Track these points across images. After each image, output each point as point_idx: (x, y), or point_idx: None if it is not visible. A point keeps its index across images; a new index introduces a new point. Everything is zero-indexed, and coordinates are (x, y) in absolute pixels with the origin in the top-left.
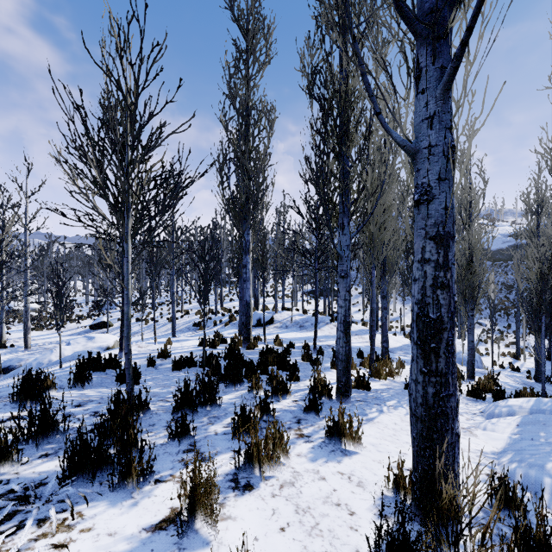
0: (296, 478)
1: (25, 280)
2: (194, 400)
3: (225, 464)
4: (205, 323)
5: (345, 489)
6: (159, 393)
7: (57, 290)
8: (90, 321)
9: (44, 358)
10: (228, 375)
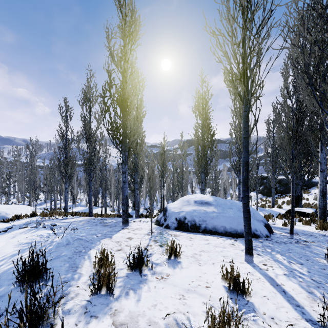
0: None
1: None
2: None
3: None
4: None
5: None
6: None
7: None
8: None
9: None
10: None
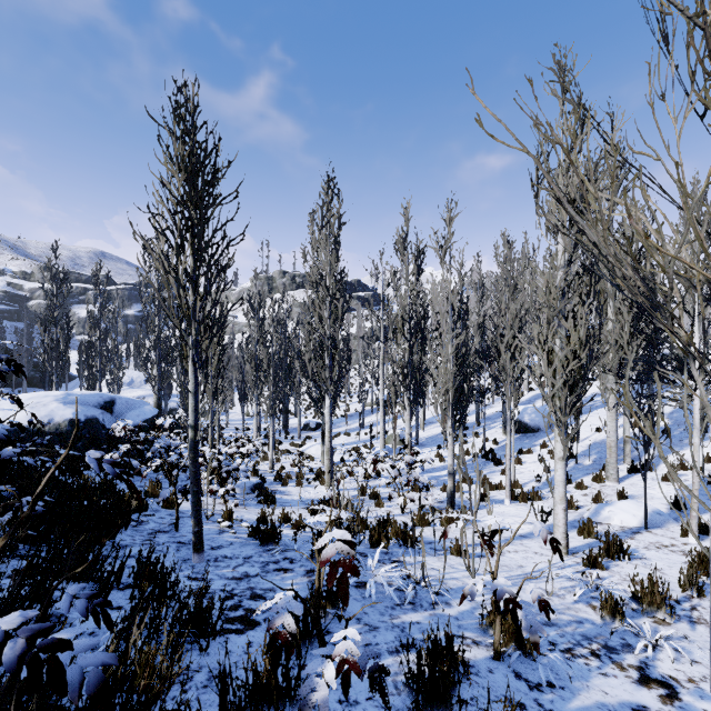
0: None
1: None
2: None
3: None
4: None
5: None
6: None
7: None
8: None
9: None
10: None
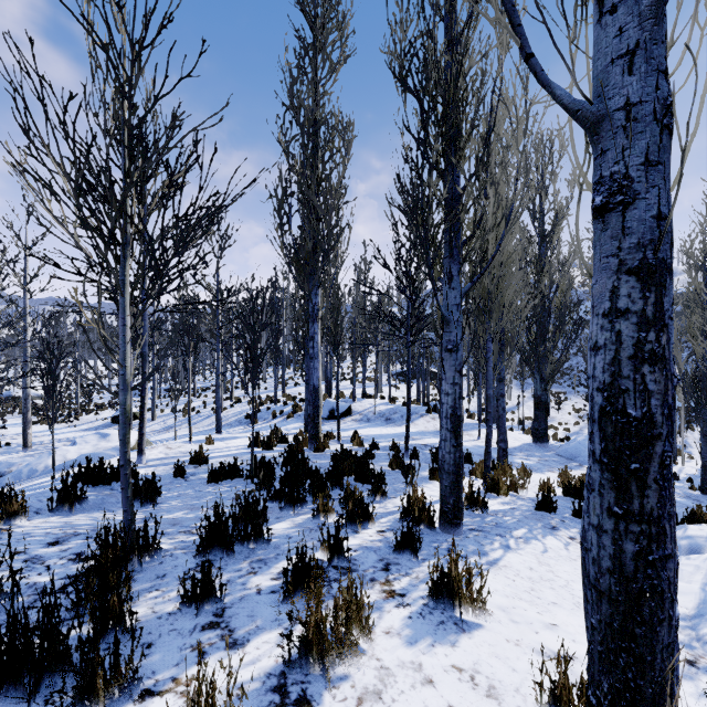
0: (384, 681)
1: (24, 358)
2: (229, 535)
3: (267, 653)
4: (261, 414)
5: (468, 704)
6: (183, 520)
7: (49, 370)
8: (113, 411)
9: (39, 463)
10: (284, 492)
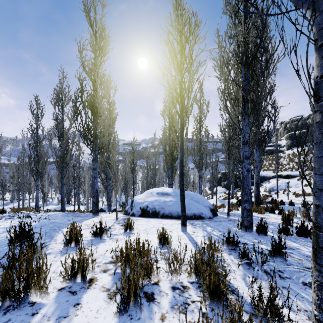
0: None
1: None
2: None
3: None
4: None
5: None
6: None
7: None
8: None
9: None
10: None
